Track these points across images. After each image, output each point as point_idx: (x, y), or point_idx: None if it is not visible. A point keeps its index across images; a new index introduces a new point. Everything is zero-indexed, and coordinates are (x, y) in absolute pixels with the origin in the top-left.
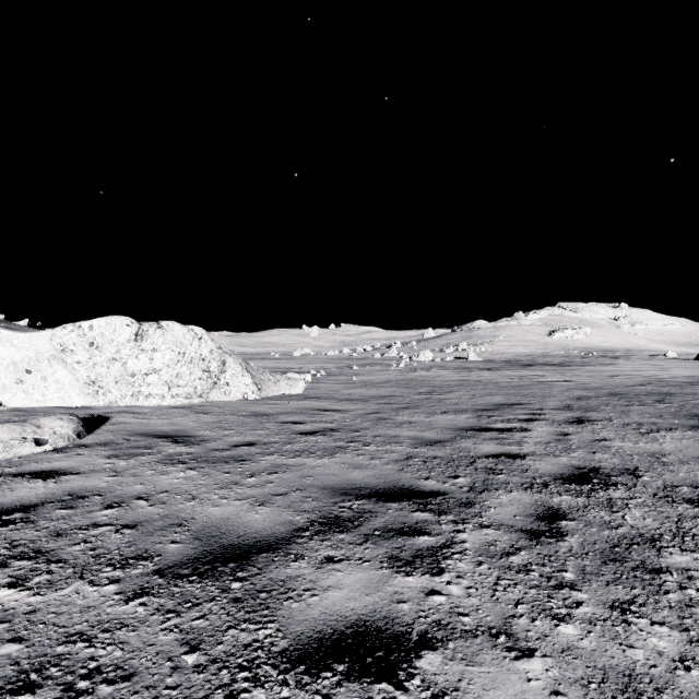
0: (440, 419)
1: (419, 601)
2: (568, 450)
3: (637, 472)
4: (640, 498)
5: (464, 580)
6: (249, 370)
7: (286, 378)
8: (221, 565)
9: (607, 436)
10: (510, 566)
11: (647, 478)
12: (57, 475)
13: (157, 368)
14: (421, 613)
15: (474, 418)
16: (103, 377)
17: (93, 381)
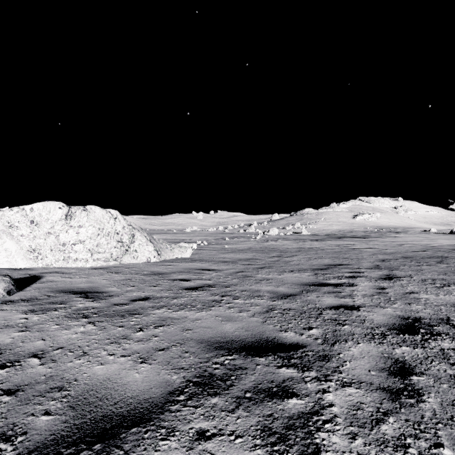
0: (289, 277)
1: None
2: (389, 302)
3: (450, 321)
4: None
5: None
6: (152, 241)
7: (179, 246)
8: (86, 447)
9: (414, 289)
10: (385, 439)
11: None
12: None
13: (82, 240)
14: None
15: (313, 276)
16: (41, 246)
17: (33, 249)
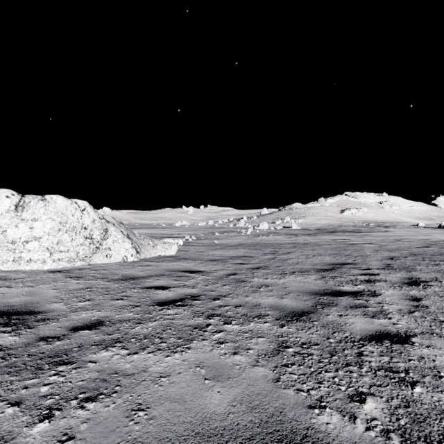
0: (292, 281)
1: None
2: (442, 324)
3: None
4: None
5: None
6: (131, 237)
7: (163, 242)
8: None
9: None
10: None
11: None
12: None
13: (38, 236)
14: None
15: (321, 280)
16: None
17: None
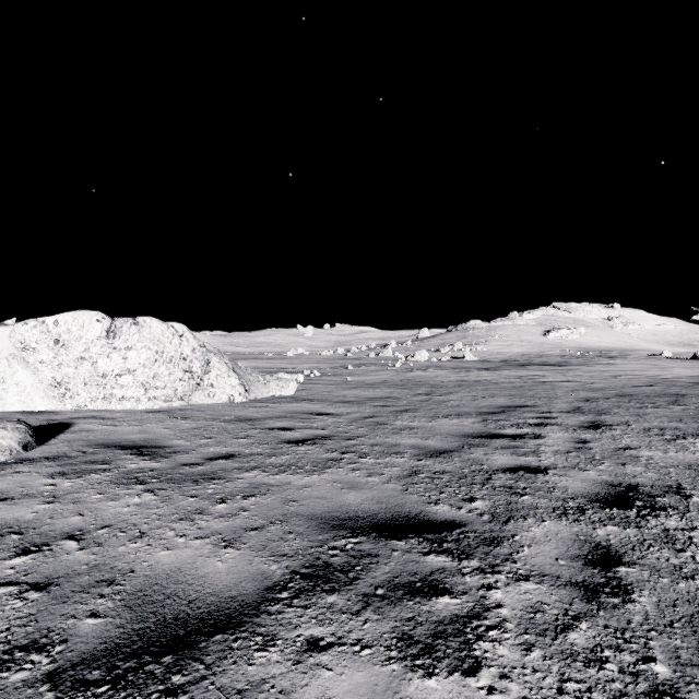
0: (443, 424)
1: None
2: (593, 461)
3: (682, 490)
4: None
5: (513, 683)
6: (236, 371)
7: (277, 379)
8: (151, 659)
9: (631, 443)
10: (573, 652)
11: (698, 499)
12: None
13: (132, 368)
14: None
15: (480, 423)
16: (70, 378)
17: (59, 383)
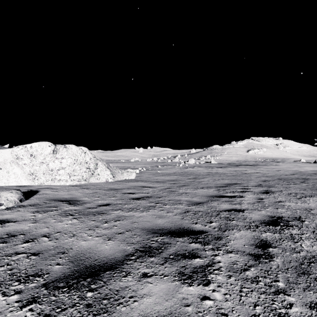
0: (200, 191)
1: (198, 304)
2: (264, 207)
3: (301, 219)
4: (307, 234)
5: (222, 288)
6: (109, 168)
7: (127, 171)
8: (82, 279)
9: (282, 199)
10: (247, 278)
11: (307, 222)
12: (4, 223)
13: (64, 167)
14: (199, 314)
15: (216, 191)
16: (37, 171)
17: (32, 173)
